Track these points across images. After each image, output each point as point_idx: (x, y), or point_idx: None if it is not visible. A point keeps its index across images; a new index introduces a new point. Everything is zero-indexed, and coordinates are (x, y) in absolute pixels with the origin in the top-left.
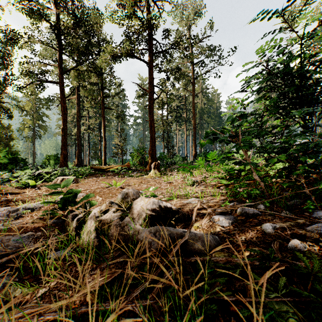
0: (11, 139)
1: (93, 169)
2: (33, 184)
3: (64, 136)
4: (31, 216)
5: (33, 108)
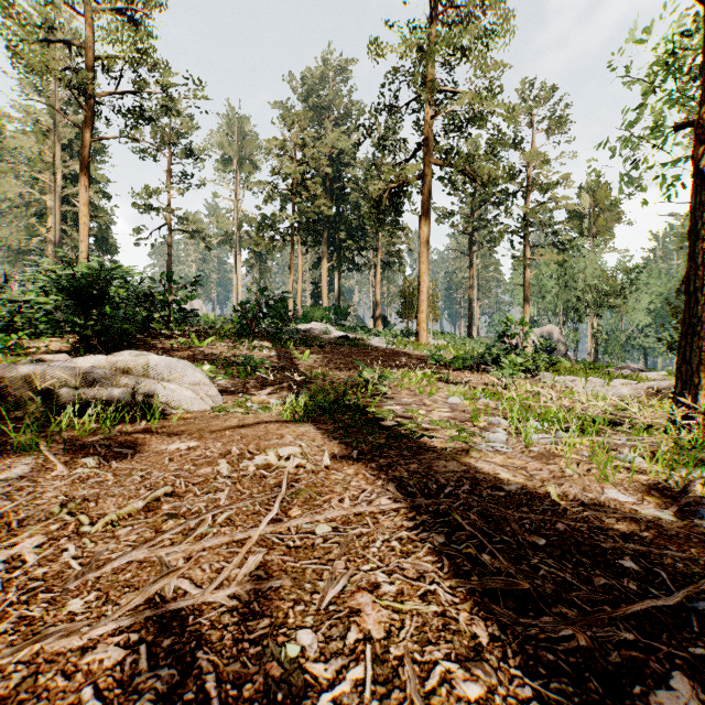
0: None
1: None
2: None
3: None
4: None
5: None
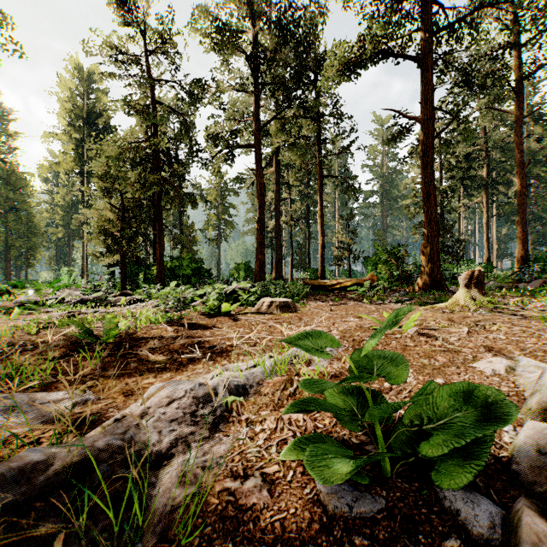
0: (194, 242)
1: (309, 285)
2: (226, 309)
3: (260, 230)
4: (248, 425)
5: (218, 198)
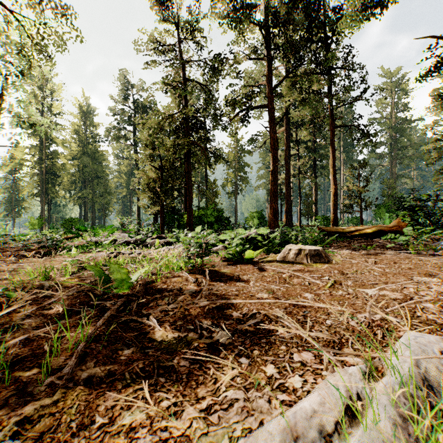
0: (216, 195)
1: (325, 232)
2: (249, 256)
3: (273, 181)
4: None
5: (235, 159)
